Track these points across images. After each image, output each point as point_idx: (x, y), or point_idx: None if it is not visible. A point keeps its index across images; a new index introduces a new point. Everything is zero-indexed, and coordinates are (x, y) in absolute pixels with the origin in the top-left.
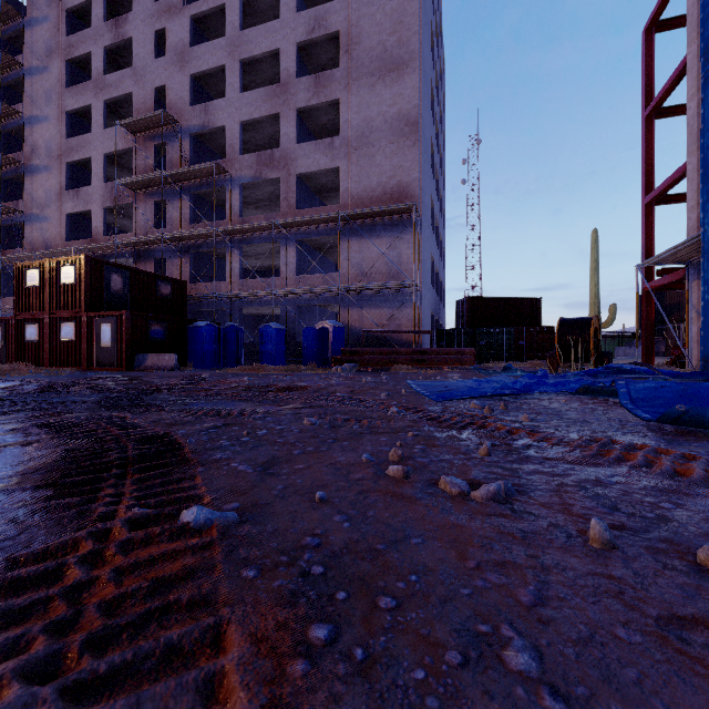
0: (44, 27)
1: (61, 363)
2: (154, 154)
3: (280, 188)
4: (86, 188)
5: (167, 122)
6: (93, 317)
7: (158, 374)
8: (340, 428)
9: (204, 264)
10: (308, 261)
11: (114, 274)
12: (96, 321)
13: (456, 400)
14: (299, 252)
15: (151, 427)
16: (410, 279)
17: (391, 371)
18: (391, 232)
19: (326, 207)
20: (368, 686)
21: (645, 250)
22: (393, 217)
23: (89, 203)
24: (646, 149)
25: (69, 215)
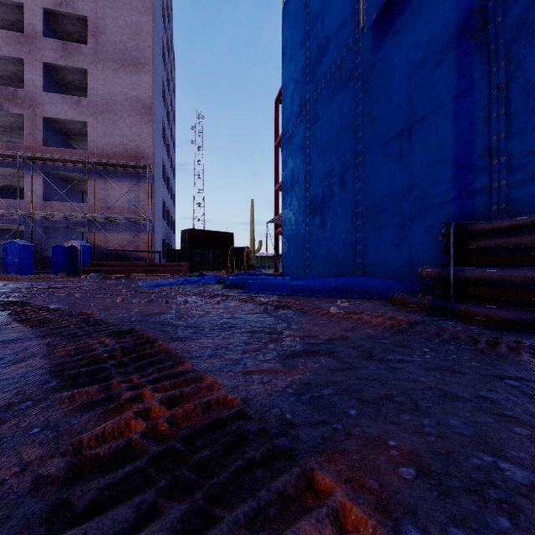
0: None
1: None
2: None
3: (25, 124)
4: None
5: None
6: None
7: None
8: (96, 296)
9: None
10: (55, 189)
11: None
12: None
13: (160, 287)
14: (46, 180)
15: None
16: (145, 215)
17: (130, 278)
18: (131, 179)
19: (73, 150)
20: (109, 313)
21: (275, 214)
22: (133, 169)
23: None
24: (276, 162)
25: None
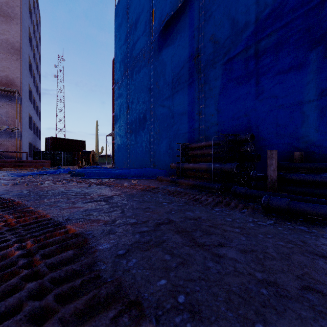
0: None
1: None
2: None
3: None
4: None
5: None
6: None
7: None
8: None
9: None
10: None
11: None
12: None
13: (25, 176)
14: None
15: None
16: (14, 125)
17: (0, 171)
18: (1, 99)
19: None
20: None
21: (112, 130)
22: (3, 92)
23: None
24: (113, 98)
25: None
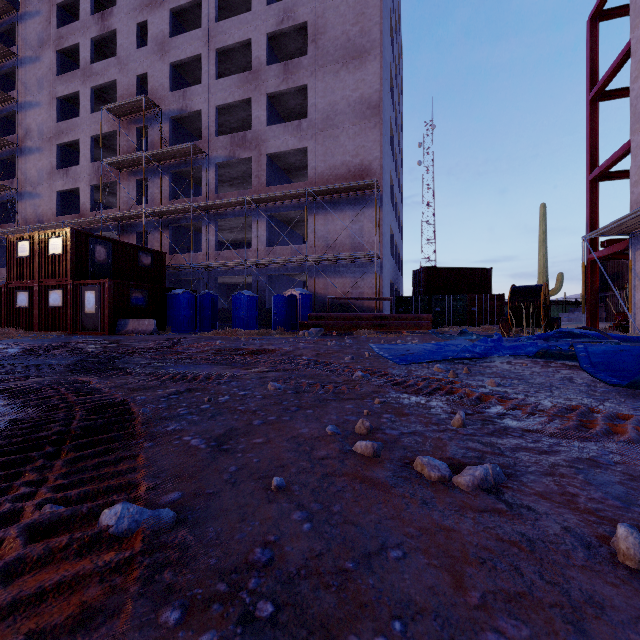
0: (37, 20)
1: (49, 328)
2: (137, 136)
3: (252, 167)
4: (75, 168)
5: (149, 106)
6: (78, 285)
7: (138, 338)
8: (304, 393)
9: (182, 237)
10: (278, 234)
11: (98, 245)
12: (82, 289)
13: (419, 363)
14: (269, 225)
15: (112, 392)
16: (371, 250)
17: (354, 335)
18: (354, 206)
19: (294, 184)
20: None
21: (589, 223)
22: (356, 193)
23: (77, 181)
24: (590, 129)
25: (59, 192)
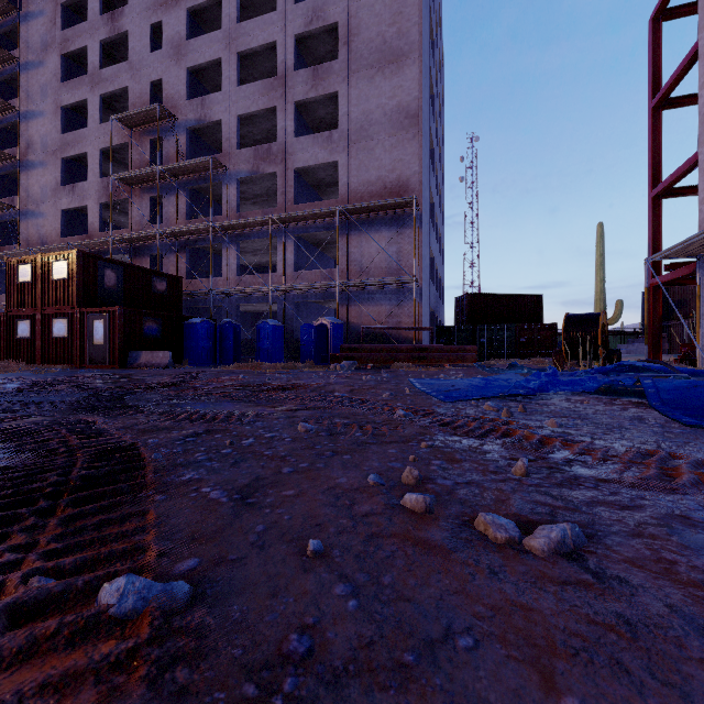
0: (40, 21)
1: (53, 361)
2: (150, 149)
3: (278, 183)
4: (82, 184)
5: (163, 116)
6: (86, 313)
7: (151, 372)
8: (340, 436)
9: (201, 260)
10: (306, 257)
11: (108, 269)
12: (89, 318)
13: (467, 401)
14: (297, 247)
15: (120, 434)
16: (410, 275)
17: (391, 369)
18: (391, 226)
19: (324, 202)
20: None
21: (651, 245)
22: (393, 212)
23: (84, 198)
24: (653, 140)
25: (65, 211)
